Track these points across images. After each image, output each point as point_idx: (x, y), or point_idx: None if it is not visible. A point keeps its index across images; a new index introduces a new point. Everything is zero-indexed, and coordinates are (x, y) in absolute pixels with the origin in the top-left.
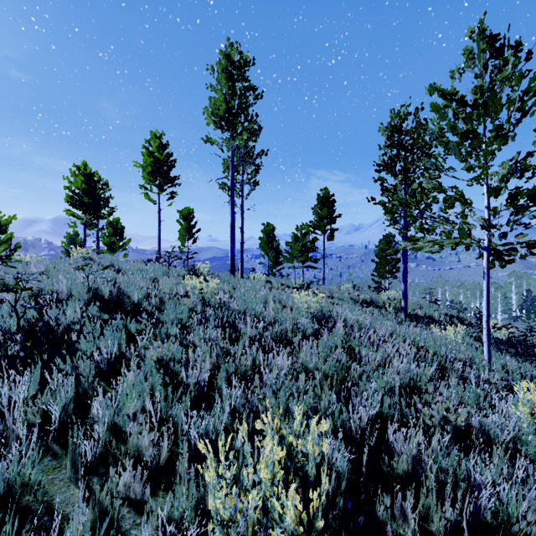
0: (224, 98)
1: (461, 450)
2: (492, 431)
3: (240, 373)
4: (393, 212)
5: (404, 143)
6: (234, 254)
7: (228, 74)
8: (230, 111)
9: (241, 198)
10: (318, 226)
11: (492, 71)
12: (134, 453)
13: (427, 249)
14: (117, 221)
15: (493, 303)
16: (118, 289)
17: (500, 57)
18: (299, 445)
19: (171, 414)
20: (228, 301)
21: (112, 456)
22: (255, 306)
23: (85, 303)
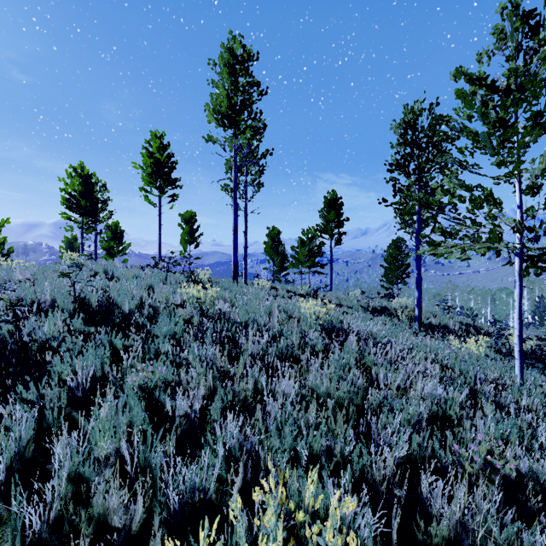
0: (226, 94)
1: (512, 505)
2: (543, 477)
3: (239, 401)
4: (412, 213)
5: (418, 141)
6: (236, 259)
7: (230, 68)
8: (233, 108)
9: (245, 201)
10: (325, 230)
11: (526, 53)
12: (98, 518)
13: (455, 254)
14: (116, 225)
15: (505, 309)
16: (108, 298)
17: (536, 36)
18: (313, 536)
19: (149, 464)
20: (229, 311)
21: (69, 524)
22: (259, 317)
23: (70, 314)
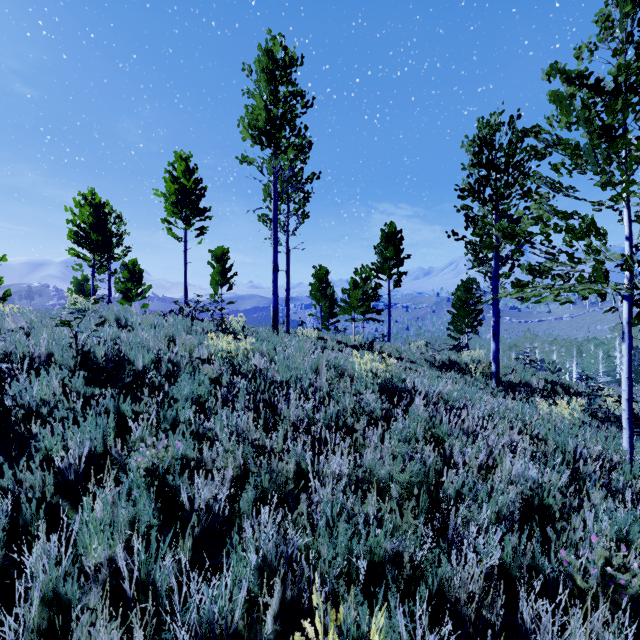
0: (263, 105)
1: None
2: None
3: (277, 487)
4: (493, 246)
5: (496, 162)
6: (277, 304)
7: (269, 74)
8: (272, 122)
9: (286, 234)
10: (382, 269)
11: (638, 45)
12: None
13: (551, 298)
14: (134, 263)
15: (594, 363)
16: (117, 352)
17: None
18: None
19: (153, 581)
20: (266, 368)
21: None
22: (303, 374)
23: (71, 372)
